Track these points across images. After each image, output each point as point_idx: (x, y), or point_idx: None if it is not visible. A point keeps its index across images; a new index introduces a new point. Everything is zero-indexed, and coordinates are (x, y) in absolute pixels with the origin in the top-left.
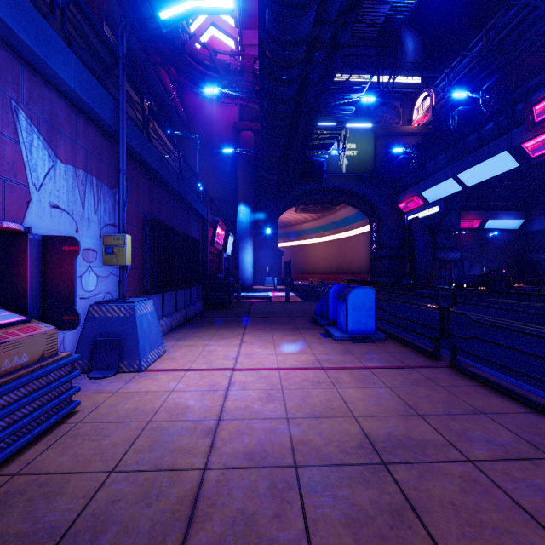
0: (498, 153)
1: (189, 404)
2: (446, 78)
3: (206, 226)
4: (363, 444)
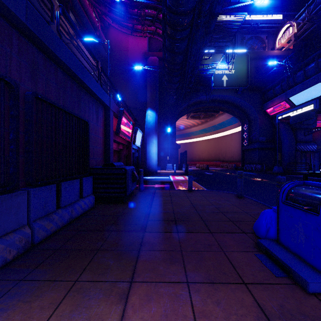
0: None
1: None
2: (306, 11)
3: (108, 113)
4: None
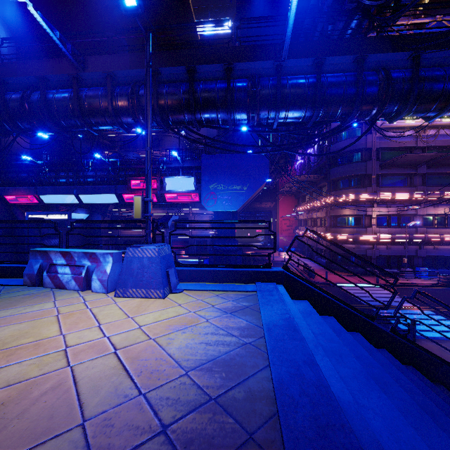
0: (110, 193)
1: None
2: None
3: None
4: None
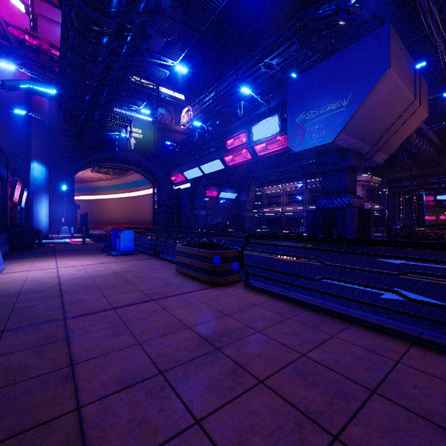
0: (216, 159)
1: (41, 276)
2: (198, 104)
3: (6, 184)
4: (113, 272)
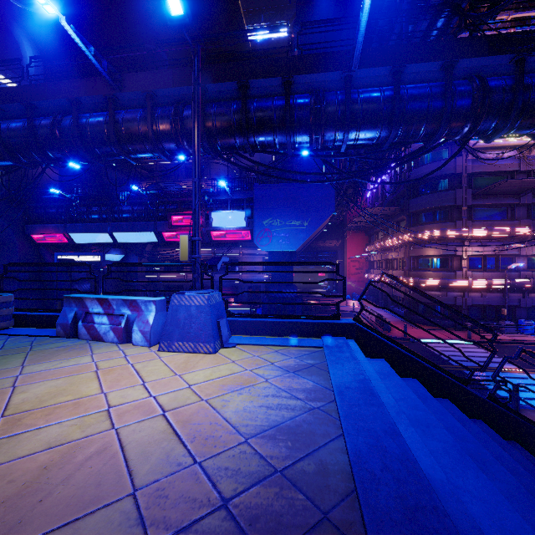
0: (148, 231)
1: None
2: None
3: None
4: None
